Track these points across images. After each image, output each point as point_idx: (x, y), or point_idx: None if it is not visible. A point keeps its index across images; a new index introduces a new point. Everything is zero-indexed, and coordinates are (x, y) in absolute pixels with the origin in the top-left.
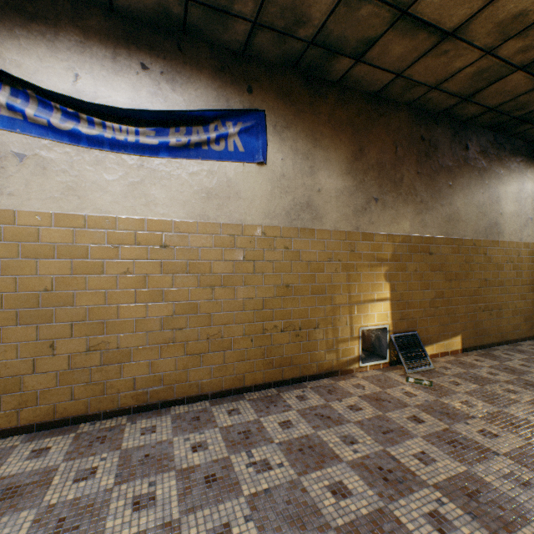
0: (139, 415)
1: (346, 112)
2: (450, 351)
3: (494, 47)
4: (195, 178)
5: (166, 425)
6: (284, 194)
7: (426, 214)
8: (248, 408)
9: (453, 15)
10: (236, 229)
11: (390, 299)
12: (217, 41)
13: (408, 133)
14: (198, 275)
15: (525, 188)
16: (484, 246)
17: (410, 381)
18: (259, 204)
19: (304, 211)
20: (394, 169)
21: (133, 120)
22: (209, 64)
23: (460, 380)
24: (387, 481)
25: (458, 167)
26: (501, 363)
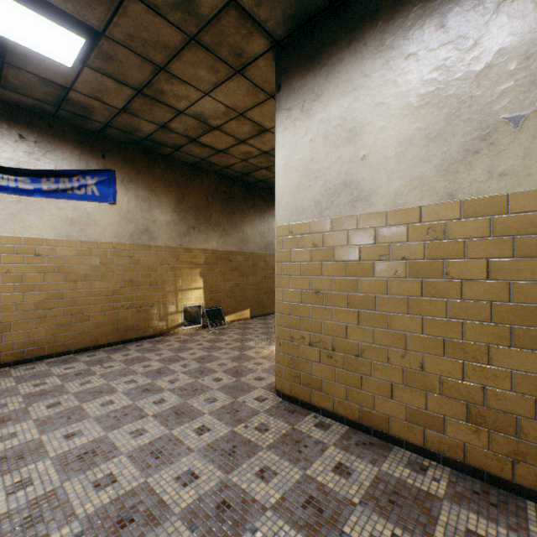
0: (19, 365)
1: (174, 174)
2: (243, 318)
3: (246, 159)
4: (63, 211)
5: (43, 366)
6: (129, 223)
7: (228, 237)
8: (102, 353)
9: (219, 146)
10: (94, 244)
11: (203, 288)
12: (79, 125)
13: (216, 189)
14: (65, 274)
15: None
16: (265, 256)
17: (209, 333)
18: (111, 229)
19: (144, 234)
20: (206, 210)
21: (14, 172)
22: (73, 138)
23: (237, 330)
24: (171, 361)
25: (248, 210)
26: (265, 321)
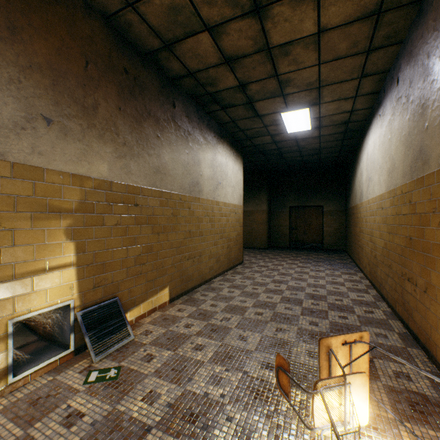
0: None
1: None
2: (158, 306)
3: None
4: None
5: None
6: None
7: (132, 159)
8: None
9: None
10: None
11: (76, 263)
12: None
13: (106, 54)
14: None
15: (217, 159)
16: (189, 201)
17: (89, 381)
18: None
19: None
20: (83, 89)
21: None
22: None
23: (157, 350)
24: None
25: (167, 121)
26: (198, 308)
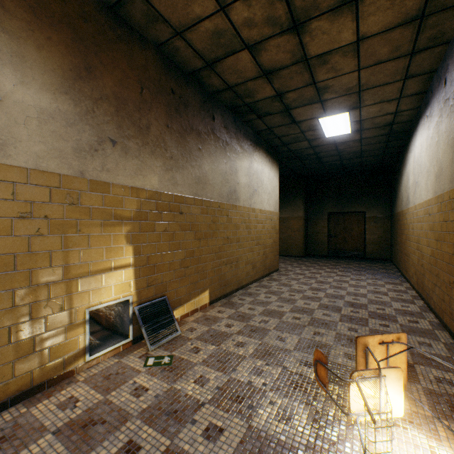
0: None
1: (62, 2)
2: (200, 307)
3: (227, 4)
4: None
5: None
6: None
7: (177, 171)
8: None
9: None
10: None
11: (134, 264)
12: None
13: (157, 79)
14: None
15: (253, 167)
16: (227, 209)
17: (148, 365)
18: None
19: None
20: (139, 112)
21: None
22: None
23: (202, 344)
24: None
25: (207, 134)
26: (236, 310)
